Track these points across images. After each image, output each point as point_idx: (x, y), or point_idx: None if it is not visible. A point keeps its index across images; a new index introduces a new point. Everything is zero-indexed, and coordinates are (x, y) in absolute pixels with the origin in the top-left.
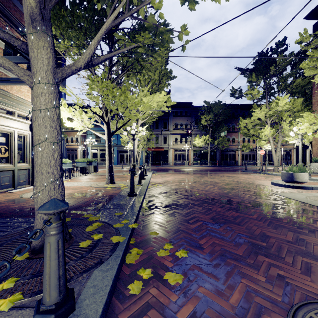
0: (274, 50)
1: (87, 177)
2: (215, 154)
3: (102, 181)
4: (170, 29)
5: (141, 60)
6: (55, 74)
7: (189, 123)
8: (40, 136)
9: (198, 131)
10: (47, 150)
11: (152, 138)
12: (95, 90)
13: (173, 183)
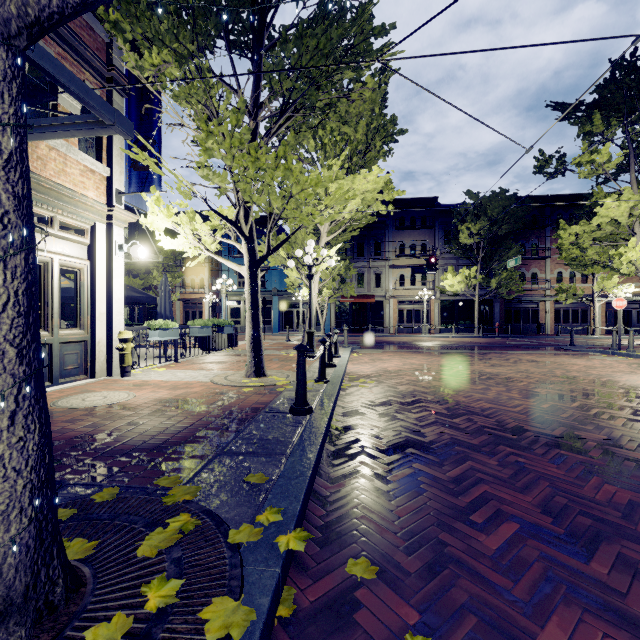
0: None
1: (212, 358)
2: (490, 309)
3: (239, 369)
4: None
5: (324, 82)
6: None
7: (430, 244)
8: None
9: (452, 259)
10: None
11: (351, 276)
12: (215, 154)
13: (401, 376)
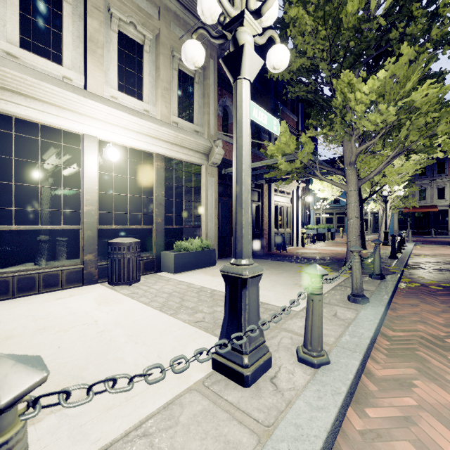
0: None
1: (327, 243)
2: None
3: None
4: (434, 148)
5: None
6: (358, 184)
7: None
8: (352, 215)
9: None
10: (355, 221)
11: (413, 192)
12: None
13: None
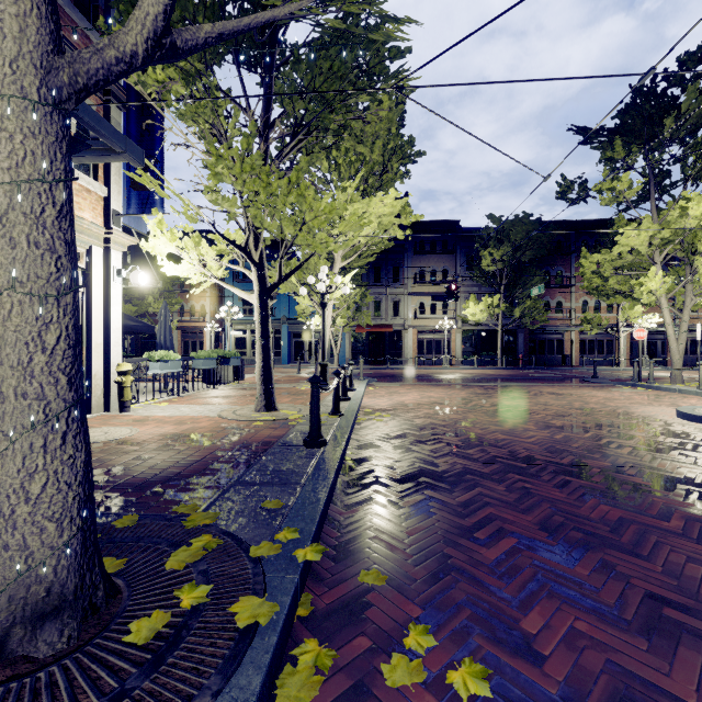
0: (672, 77)
1: (217, 392)
2: (514, 339)
3: (248, 404)
4: None
5: (339, 106)
6: (49, 72)
7: (451, 269)
8: None
9: (475, 286)
10: (19, 322)
11: (367, 304)
12: (225, 179)
13: (418, 409)
